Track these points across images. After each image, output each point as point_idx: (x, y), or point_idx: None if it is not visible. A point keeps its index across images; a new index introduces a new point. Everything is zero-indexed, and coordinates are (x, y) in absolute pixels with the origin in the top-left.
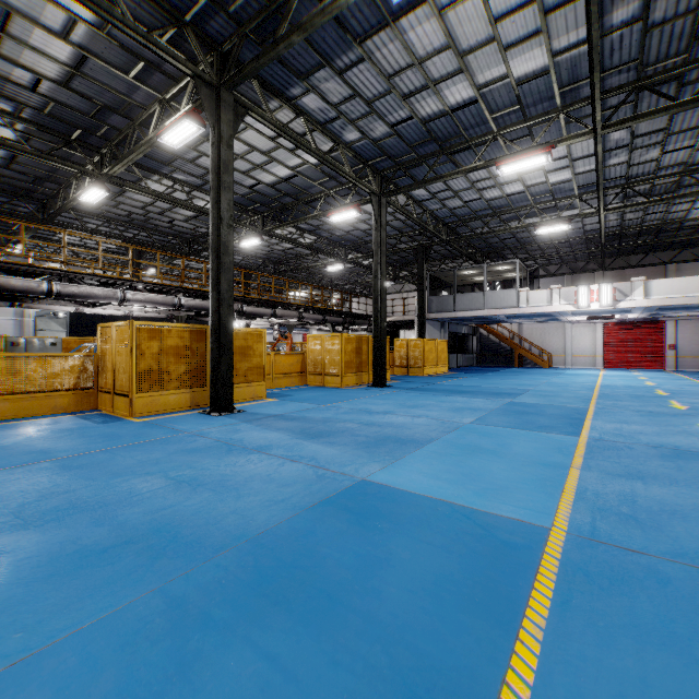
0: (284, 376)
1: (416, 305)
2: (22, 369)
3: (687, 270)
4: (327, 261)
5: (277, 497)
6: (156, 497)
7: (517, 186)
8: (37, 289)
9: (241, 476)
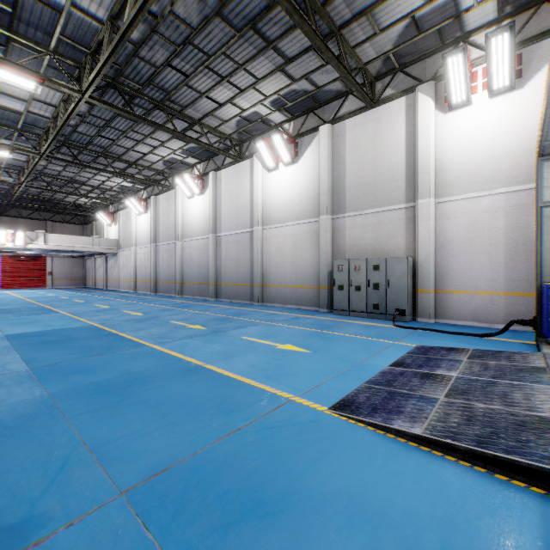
0: None
1: None
2: None
3: (60, 227)
4: None
5: None
6: None
7: None
8: None
9: None
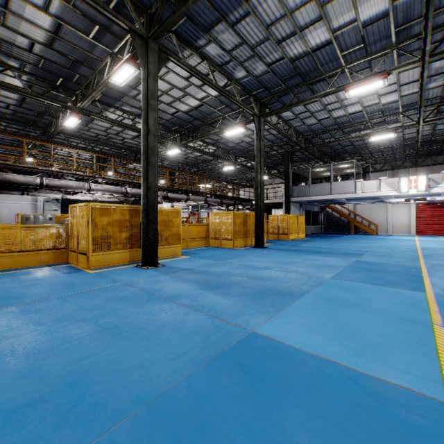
0: (194, 240)
1: (283, 192)
2: (17, 236)
3: None
4: (223, 164)
5: (180, 349)
6: (82, 345)
7: (356, 107)
8: (33, 183)
9: (154, 325)
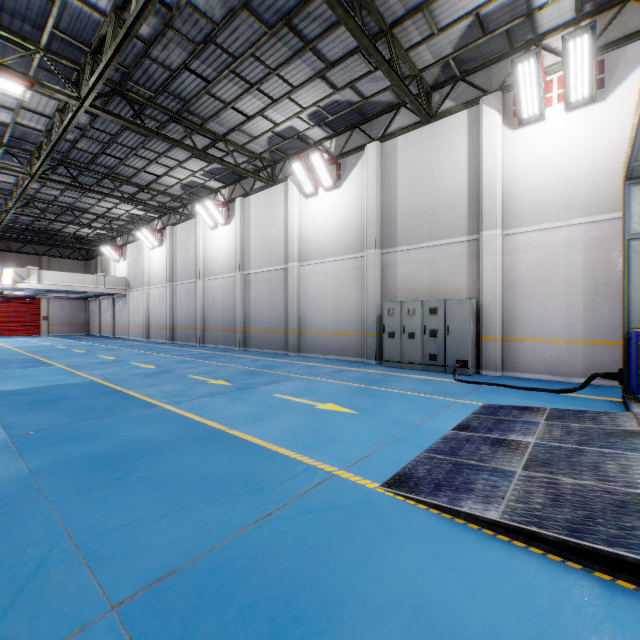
0: None
1: None
2: None
3: (57, 263)
4: None
5: None
6: None
7: None
8: None
9: None
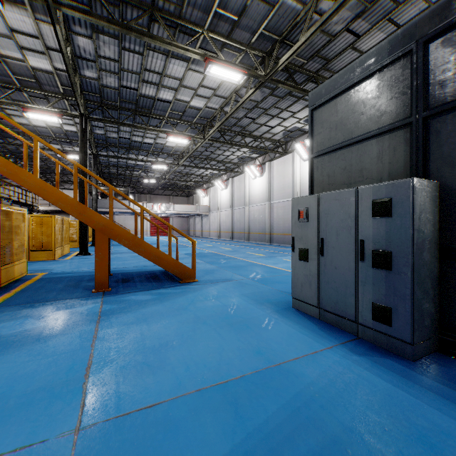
0: None
1: None
2: None
3: (176, 199)
4: None
5: (179, 255)
6: None
7: (142, 163)
8: None
9: None
